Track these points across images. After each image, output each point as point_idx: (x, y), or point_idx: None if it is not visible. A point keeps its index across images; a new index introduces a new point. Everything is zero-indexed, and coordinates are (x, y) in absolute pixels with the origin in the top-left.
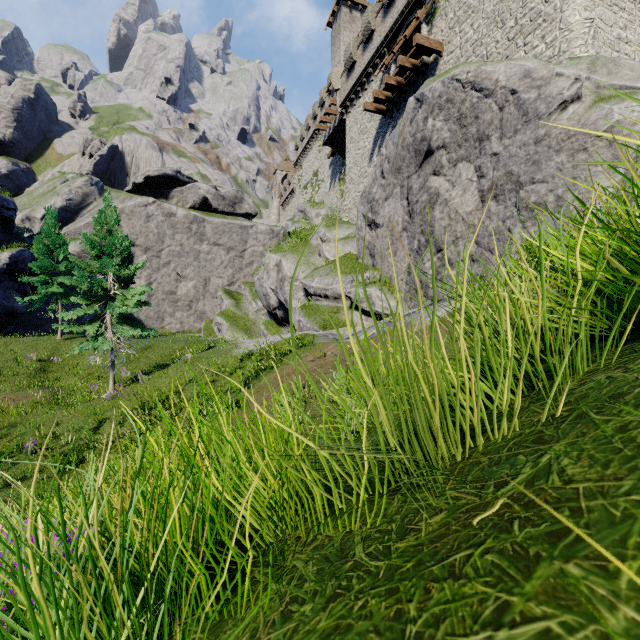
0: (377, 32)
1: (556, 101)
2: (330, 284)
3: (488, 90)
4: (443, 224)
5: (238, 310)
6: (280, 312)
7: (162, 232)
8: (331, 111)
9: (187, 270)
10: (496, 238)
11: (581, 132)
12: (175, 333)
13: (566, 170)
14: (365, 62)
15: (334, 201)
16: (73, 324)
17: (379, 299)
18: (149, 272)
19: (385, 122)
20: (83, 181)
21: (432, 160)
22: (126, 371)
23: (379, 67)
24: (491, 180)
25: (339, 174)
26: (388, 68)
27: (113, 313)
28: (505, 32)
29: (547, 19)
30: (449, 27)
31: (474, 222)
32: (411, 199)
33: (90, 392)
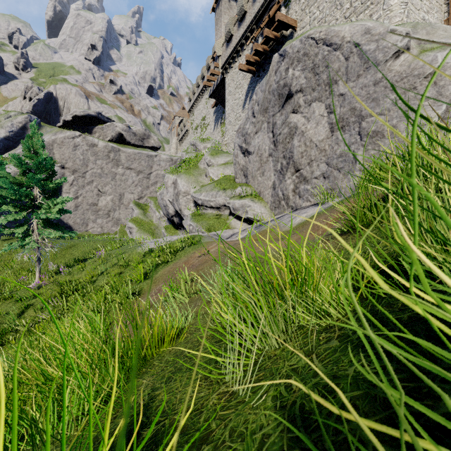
0: (248, 13)
1: (391, 51)
2: (214, 197)
3: (336, 44)
4: (300, 150)
5: (145, 217)
6: (176, 219)
7: (86, 158)
8: (215, 72)
9: (106, 187)
10: (343, 159)
11: (411, 74)
12: (97, 235)
13: (399, 105)
14: (240, 35)
15: (217, 139)
16: (4, 228)
17: (251, 208)
18: (76, 188)
19: (254, 79)
20: (23, 118)
21: (292, 101)
22: (53, 265)
23: (250, 39)
24: (338, 115)
25: (221, 119)
26: (256, 40)
27: (38, 219)
28: (343, 12)
29: (374, 2)
30: (301, 9)
31: (325, 147)
32: (275, 132)
33: (20, 282)
